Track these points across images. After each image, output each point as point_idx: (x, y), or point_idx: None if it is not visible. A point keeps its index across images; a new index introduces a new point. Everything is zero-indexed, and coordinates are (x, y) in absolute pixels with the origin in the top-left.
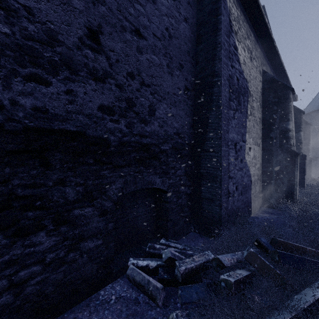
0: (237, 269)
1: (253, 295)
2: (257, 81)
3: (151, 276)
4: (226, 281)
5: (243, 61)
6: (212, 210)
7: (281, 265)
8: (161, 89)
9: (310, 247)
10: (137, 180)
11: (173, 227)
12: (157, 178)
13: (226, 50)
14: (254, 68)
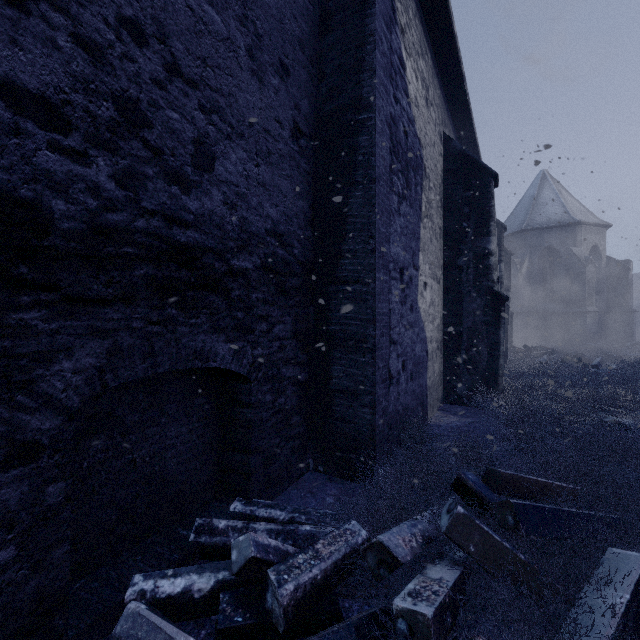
0: (428, 566)
1: (477, 639)
2: (437, 153)
3: (199, 621)
4: (412, 617)
5: (415, 99)
6: (356, 417)
7: (523, 536)
8: (231, 107)
9: (555, 481)
10: (158, 345)
11: (265, 465)
12: (221, 343)
13: (385, 55)
14: (432, 123)
